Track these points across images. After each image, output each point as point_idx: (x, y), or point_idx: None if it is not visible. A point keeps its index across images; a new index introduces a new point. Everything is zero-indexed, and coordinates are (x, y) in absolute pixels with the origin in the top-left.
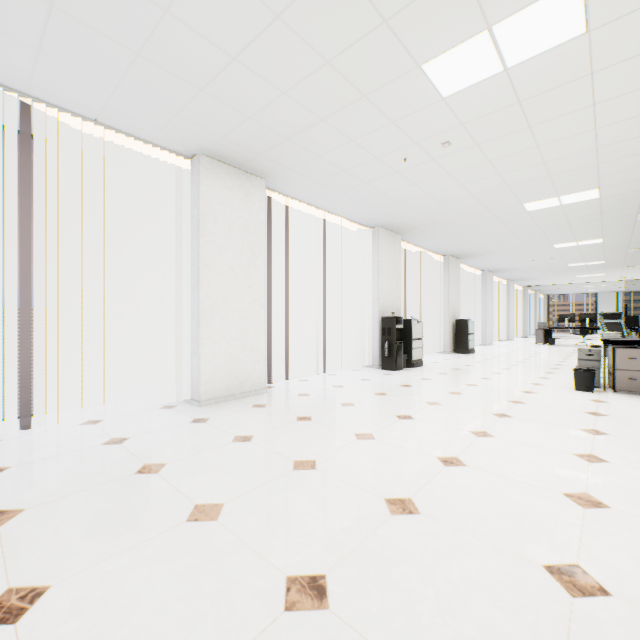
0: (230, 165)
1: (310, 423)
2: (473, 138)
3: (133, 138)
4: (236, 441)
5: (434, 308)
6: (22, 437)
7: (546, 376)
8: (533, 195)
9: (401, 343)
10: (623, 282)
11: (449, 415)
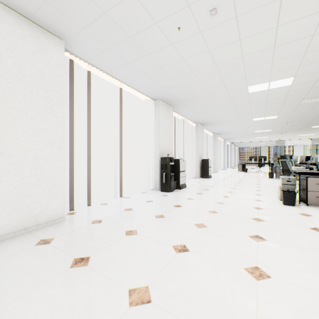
0: (21, 14)
1: (83, 271)
2: (235, 7)
3: None
4: None
5: (190, 152)
6: None
7: (258, 193)
8: (256, 79)
9: (173, 174)
10: (273, 141)
11: (217, 241)
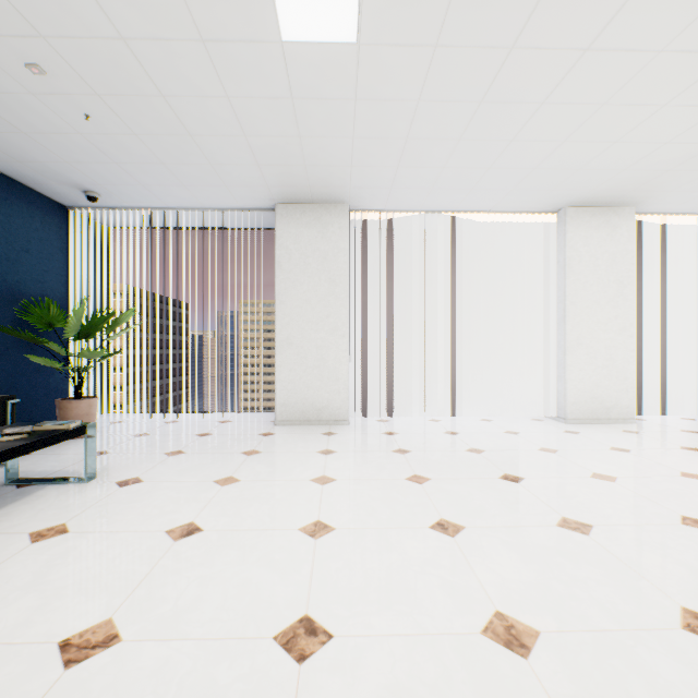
0: (594, 207)
1: None
2: None
3: (512, 213)
4: (613, 450)
5: None
6: (451, 421)
7: None
8: None
9: None
10: None
11: None
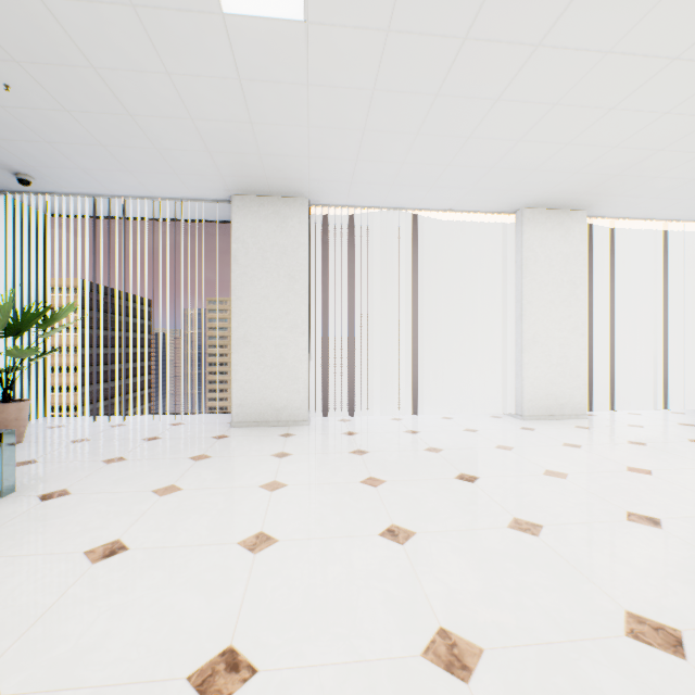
0: (549, 209)
1: (644, 447)
2: None
3: (471, 213)
4: (565, 446)
5: None
6: (412, 419)
7: None
8: None
9: None
10: None
11: None
